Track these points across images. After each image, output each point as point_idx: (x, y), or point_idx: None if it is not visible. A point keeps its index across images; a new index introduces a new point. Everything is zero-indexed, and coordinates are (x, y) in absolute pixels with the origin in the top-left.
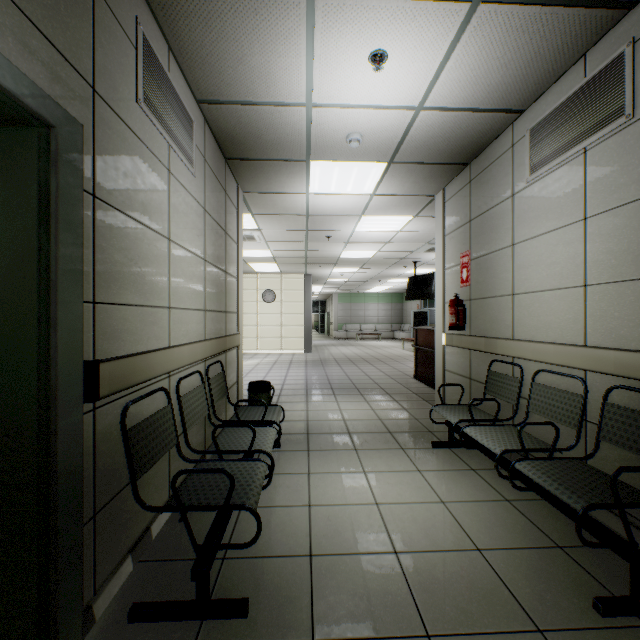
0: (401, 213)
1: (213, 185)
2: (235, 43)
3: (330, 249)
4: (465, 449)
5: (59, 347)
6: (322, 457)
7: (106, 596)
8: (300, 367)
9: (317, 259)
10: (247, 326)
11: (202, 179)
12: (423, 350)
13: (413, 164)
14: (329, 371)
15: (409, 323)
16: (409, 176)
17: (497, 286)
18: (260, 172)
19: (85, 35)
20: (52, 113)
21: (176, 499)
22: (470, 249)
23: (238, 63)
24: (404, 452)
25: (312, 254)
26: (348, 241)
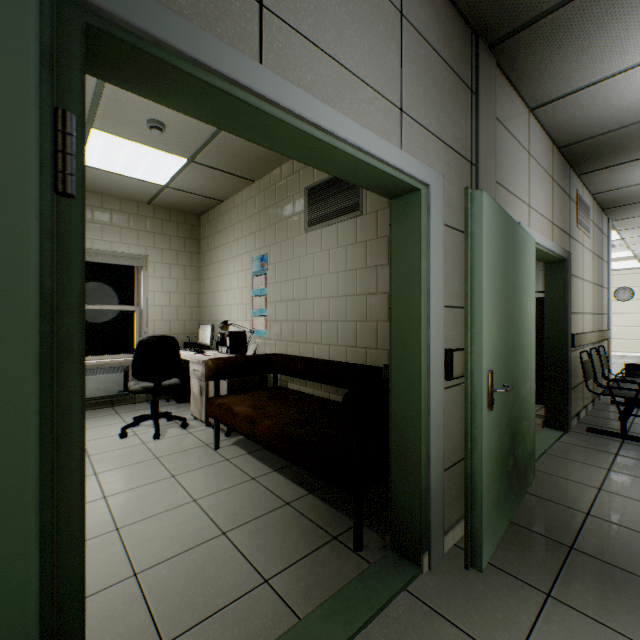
0: None
1: (595, 234)
2: (628, 172)
3: None
4: None
5: (567, 328)
6: None
7: (572, 423)
8: None
9: None
10: None
11: (591, 236)
12: None
13: None
14: None
15: None
16: None
17: None
18: (632, 208)
19: (568, 219)
20: (567, 255)
21: (608, 389)
22: None
23: (628, 176)
24: None
25: None
26: None
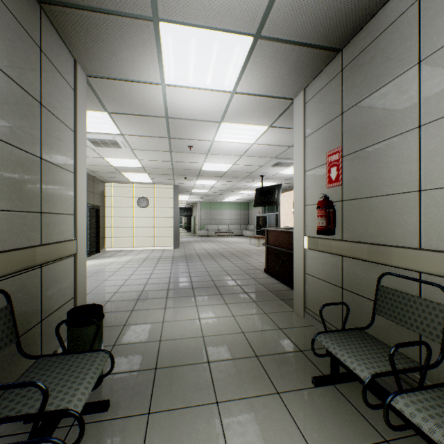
0: (258, 121)
1: None
2: None
3: (193, 161)
4: (353, 385)
5: None
6: (167, 432)
7: None
8: (166, 263)
9: (182, 171)
10: (124, 227)
11: None
12: (274, 249)
13: (282, 43)
14: (192, 267)
15: (253, 224)
16: (274, 65)
17: (388, 182)
18: (97, 37)
19: None
20: None
21: None
22: (342, 144)
23: None
24: (282, 402)
25: (177, 165)
26: (208, 153)
